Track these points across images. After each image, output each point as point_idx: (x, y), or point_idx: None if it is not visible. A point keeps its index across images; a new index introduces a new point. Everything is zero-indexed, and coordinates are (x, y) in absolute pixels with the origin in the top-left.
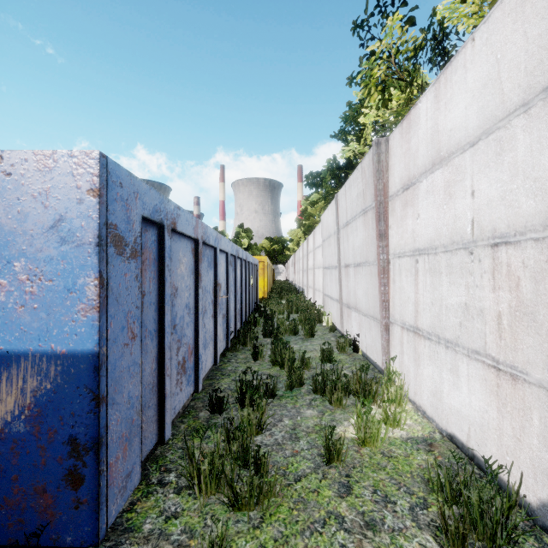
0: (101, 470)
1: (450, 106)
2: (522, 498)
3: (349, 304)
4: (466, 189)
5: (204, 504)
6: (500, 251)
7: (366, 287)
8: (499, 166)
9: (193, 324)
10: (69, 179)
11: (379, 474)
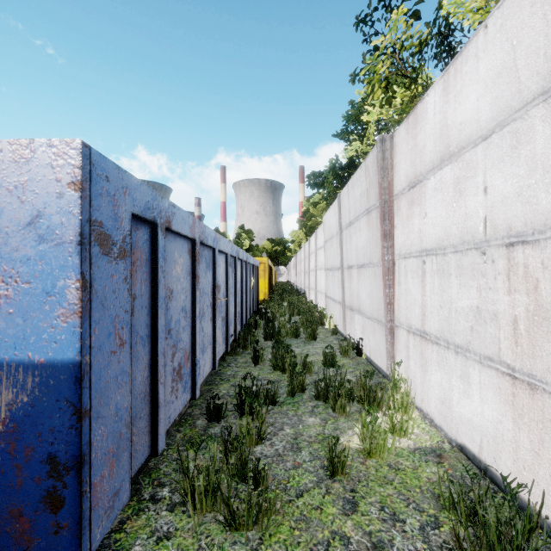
0: (83, 491)
1: (461, 98)
2: (544, 520)
3: (352, 306)
4: (478, 186)
5: (198, 523)
6: (516, 251)
7: (370, 289)
8: (515, 160)
9: (190, 327)
10: (48, 171)
11: (386, 489)
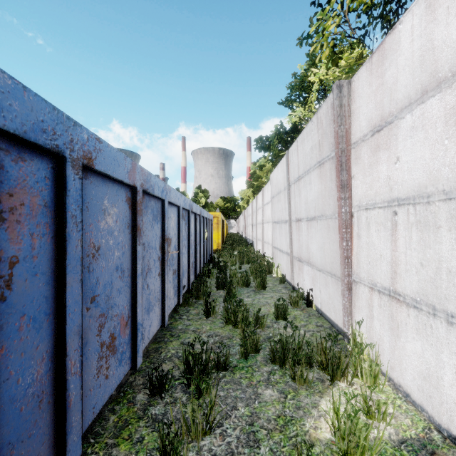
0: None
1: None
2: None
3: (301, 257)
4: None
5: None
6: None
7: (322, 241)
8: None
9: (130, 288)
10: None
11: None
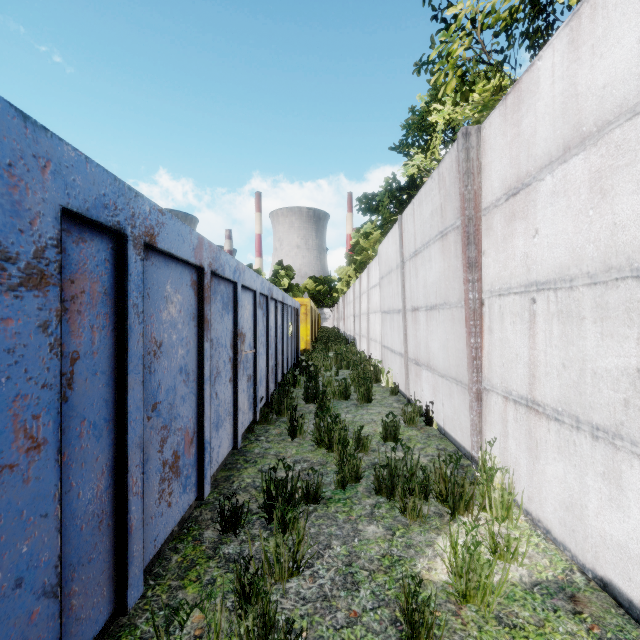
0: None
1: (604, 48)
2: None
3: (418, 360)
4: (639, 178)
5: None
6: None
7: (445, 338)
8: None
9: (195, 395)
10: None
11: None
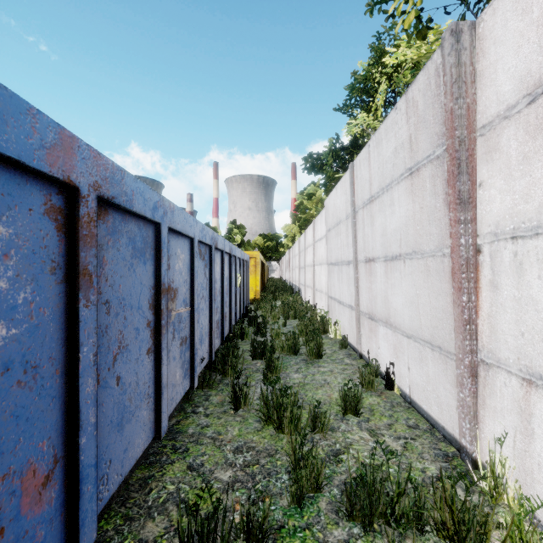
0: None
1: None
2: None
3: (374, 314)
4: None
5: None
6: None
7: (414, 292)
8: None
9: (61, 397)
10: None
11: None
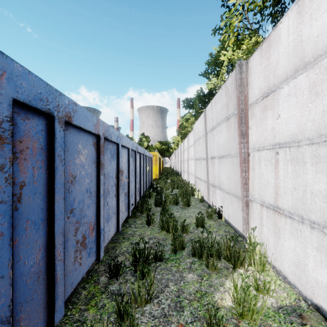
0: None
1: (317, 14)
2: None
3: (214, 184)
4: None
5: None
6: None
7: (229, 173)
8: None
9: (95, 204)
10: None
11: None
